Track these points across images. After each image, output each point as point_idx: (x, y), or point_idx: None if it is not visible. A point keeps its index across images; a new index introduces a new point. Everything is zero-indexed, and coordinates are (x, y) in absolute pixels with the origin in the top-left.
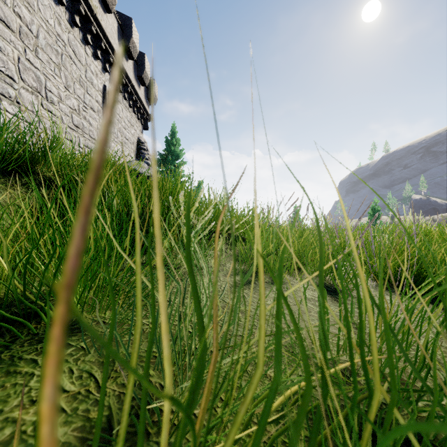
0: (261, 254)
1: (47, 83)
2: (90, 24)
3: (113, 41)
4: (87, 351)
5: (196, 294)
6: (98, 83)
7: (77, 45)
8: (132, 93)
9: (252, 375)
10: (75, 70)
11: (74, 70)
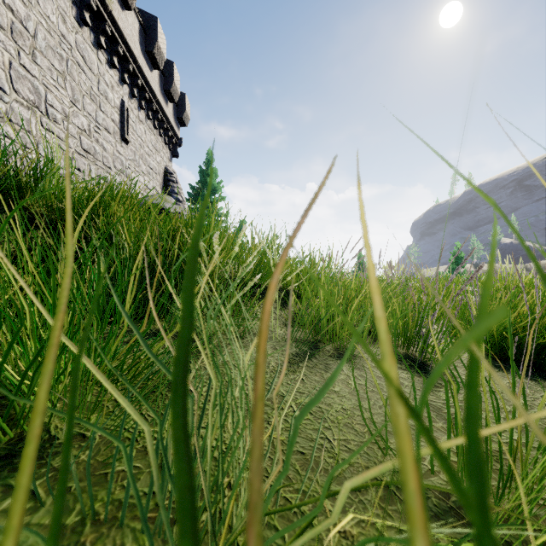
0: (401, 401)
1: (47, 96)
2: (104, 22)
3: (133, 45)
4: (40, 501)
5: (194, 545)
6: (114, 98)
7: (88, 48)
8: (157, 111)
9: (322, 534)
10: (85, 80)
11: (83, 81)
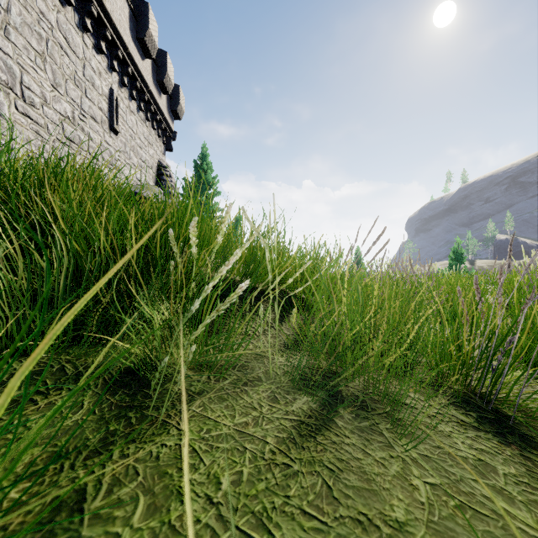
0: None
1: (23, 77)
2: (89, 3)
3: (123, 31)
4: None
5: None
6: (102, 85)
7: (71, 30)
8: (150, 102)
9: None
10: (68, 64)
11: (66, 64)
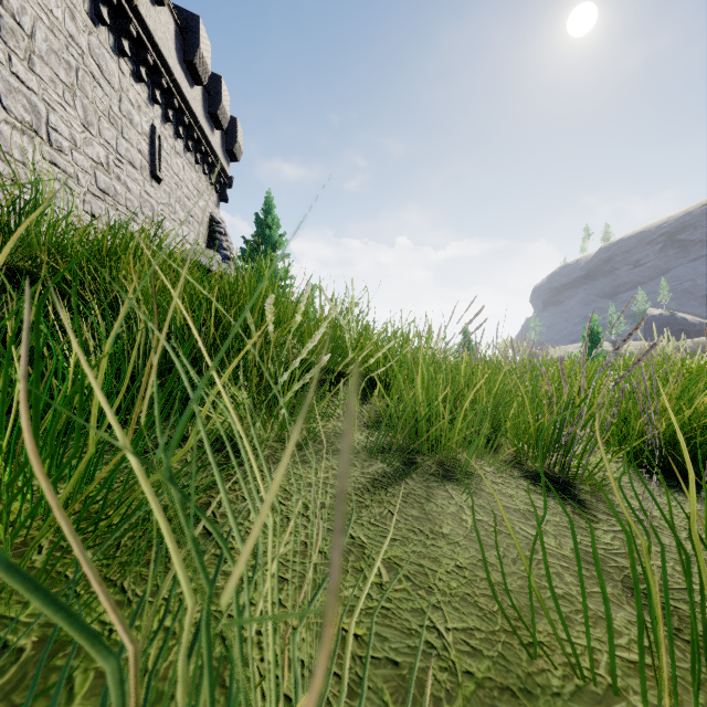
0: None
1: (50, 116)
2: (127, 21)
3: (167, 53)
4: None
5: None
6: (141, 121)
7: (105, 55)
8: (200, 140)
9: None
10: (102, 97)
11: (99, 98)
